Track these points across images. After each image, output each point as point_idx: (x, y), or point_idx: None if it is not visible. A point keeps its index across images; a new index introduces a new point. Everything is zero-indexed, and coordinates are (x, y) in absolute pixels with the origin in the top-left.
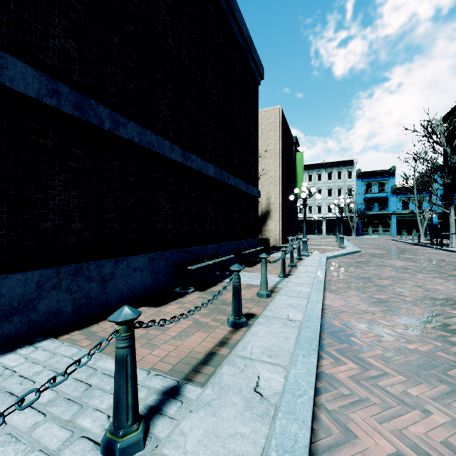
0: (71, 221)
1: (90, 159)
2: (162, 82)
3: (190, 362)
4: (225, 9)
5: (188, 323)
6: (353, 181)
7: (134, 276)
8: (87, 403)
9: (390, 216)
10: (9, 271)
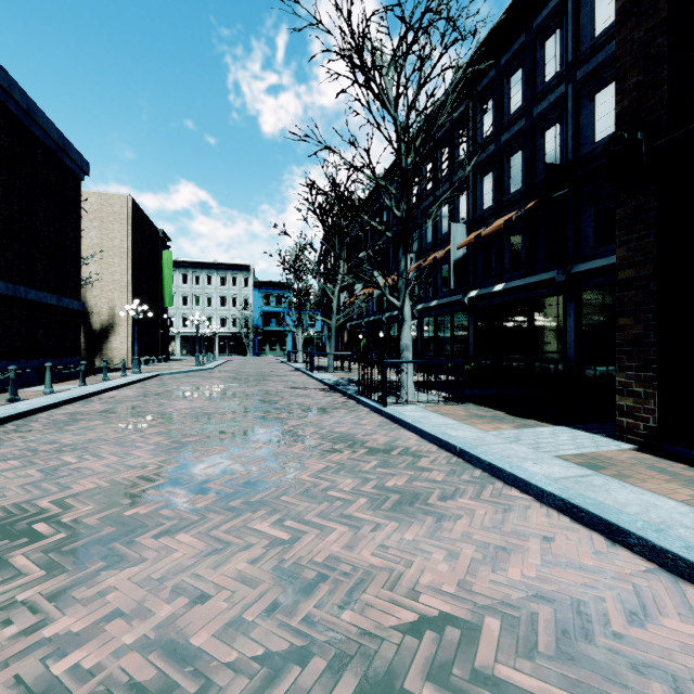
0: None
1: None
2: None
3: None
4: (22, 118)
5: None
6: (250, 290)
7: None
8: None
9: (287, 333)
10: None
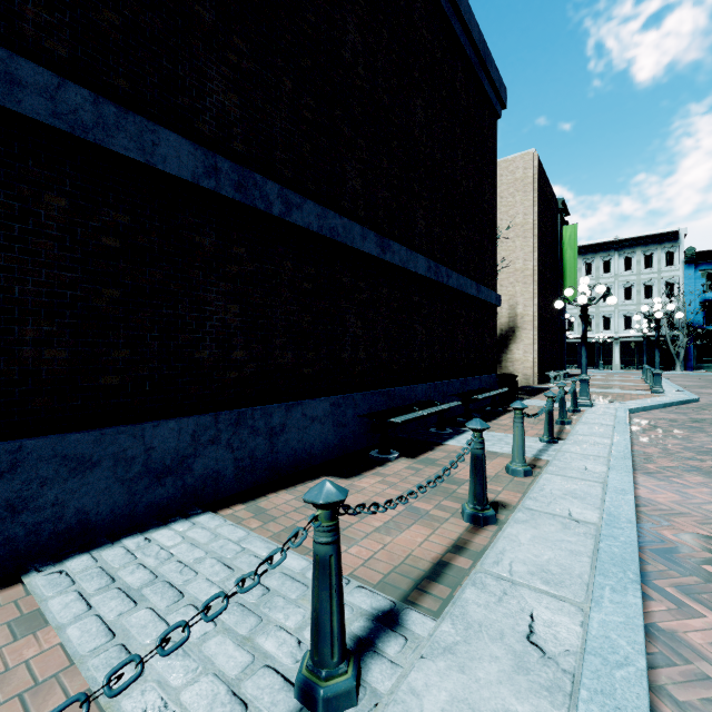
0: (232, 348)
1: (254, 260)
2: (350, 135)
3: (409, 573)
4: (443, 4)
5: (397, 509)
6: (676, 270)
7: (311, 429)
8: (267, 615)
9: None
10: (161, 417)
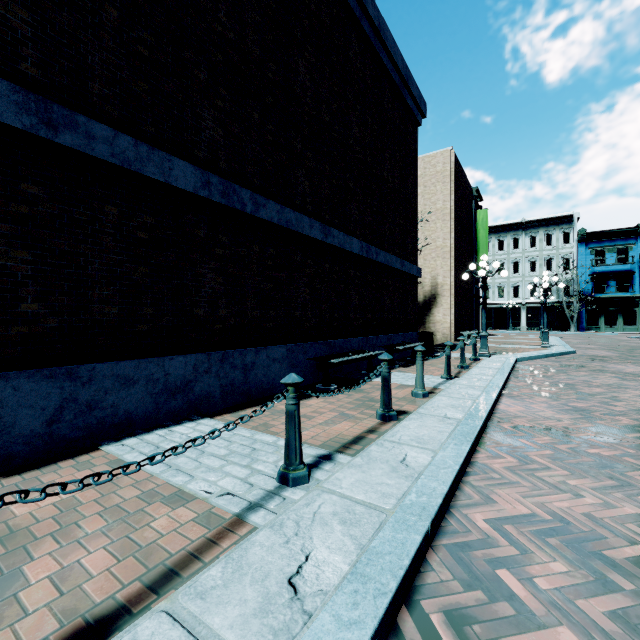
0: (218, 308)
1: (233, 245)
2: (301, 150)
3: (339, 442)
4: (373, 42)
5: (334, 415)
6: (571, 247)
7: (273, 367)
8: (256, 458)
9: (638, 300)
10: (173, 354)
